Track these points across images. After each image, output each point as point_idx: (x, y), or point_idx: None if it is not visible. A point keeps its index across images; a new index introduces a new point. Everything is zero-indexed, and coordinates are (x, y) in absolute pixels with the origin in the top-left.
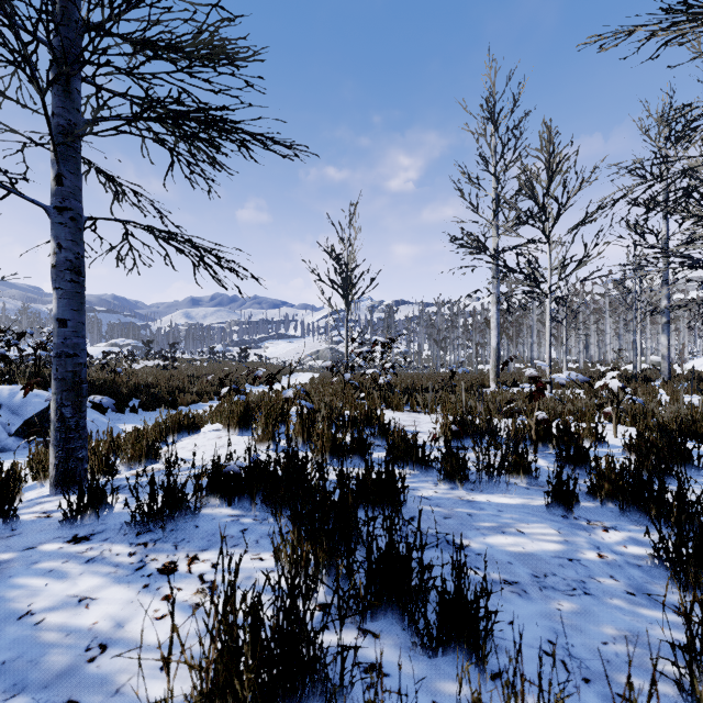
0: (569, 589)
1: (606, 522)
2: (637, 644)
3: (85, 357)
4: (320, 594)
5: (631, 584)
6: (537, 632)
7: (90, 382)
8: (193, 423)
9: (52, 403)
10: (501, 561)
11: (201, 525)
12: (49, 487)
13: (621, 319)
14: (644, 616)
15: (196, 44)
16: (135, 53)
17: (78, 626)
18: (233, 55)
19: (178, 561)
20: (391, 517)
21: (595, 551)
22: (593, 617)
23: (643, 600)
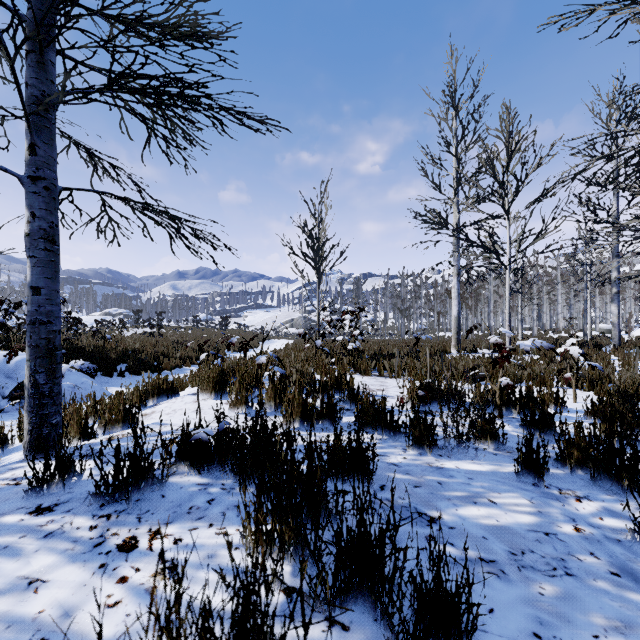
0: (549, 568)
1: (578, 491)
2: (631, 637)
3: (59, 324)
4: (286, 576)
5: (613, 563)
6: (521, 622)
7: (81, 348)
8: (172, 387)
9: (26, 370)
10: (475, 536)
11: (168, 495)
12: (24, 452)
13: (571, 290)
14: (633, 602)
15: (169, 19)
16: (98, 12)
17: (22, 616)
18: (207, 33)
19: (139, 536)
20: (362, 497)
21: (571, 524)
22: (579, 604)
23: (629, 582)
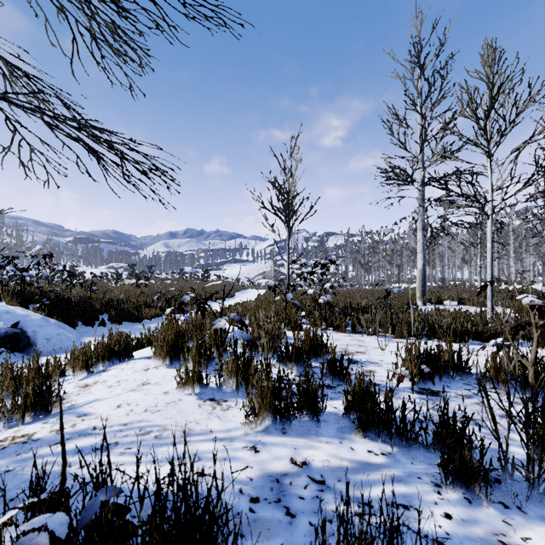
0: None
1: None
2: None
3: None
4: None
5: None
6: None
7: (68, 299)
8: (125, 349)
9: None
10: None
11: None
12: None
13: (523, 244)
14: None
15: None
16: None
17: None
18: None
19: None
20: None
21: None
22: None
23: None
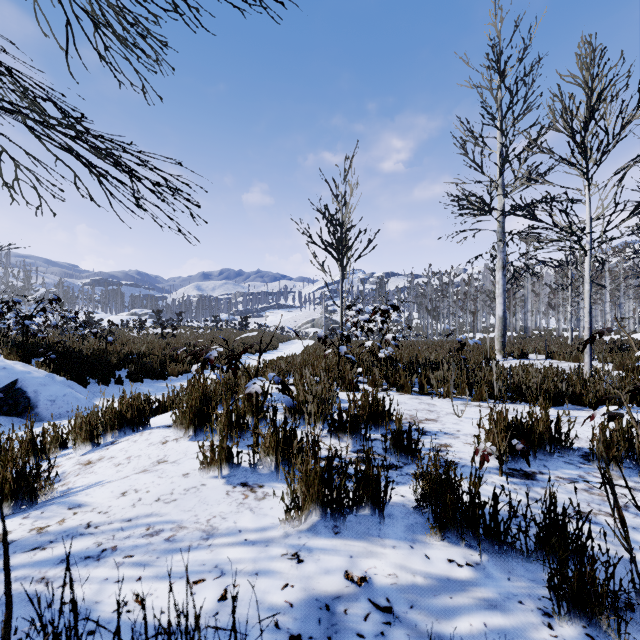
0: None
1: None
2: None
3: None
4: None
5: None
6: None
7: (79, 352)
8: (140, 416)
9: None
10: None
11: None
12: None
13: (621, 286)
14: None
15: None
16: None
17: None
18: None
19: None
20: None
21: None
22: None
23: None
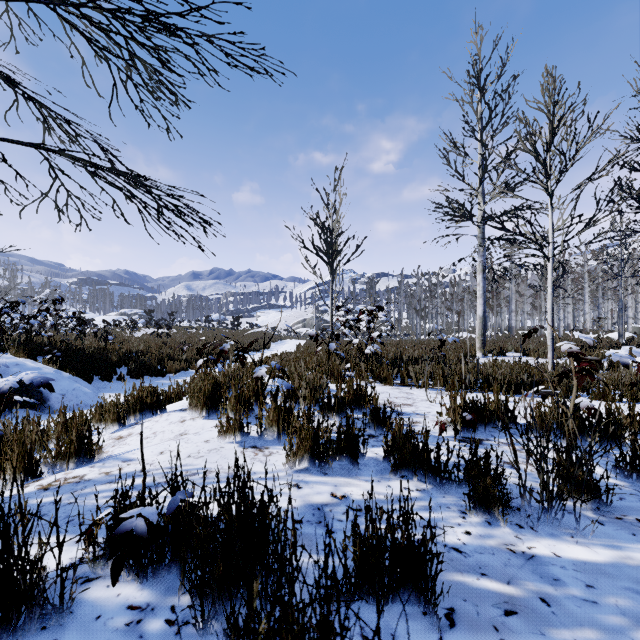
0: None
1: None
2: None
3: None
4: None
5: None
6: None
7: (81, 350)
8: (158, 401)
9: None
10: None
11: None
12: None
13: (599, 288)
14: None
15: None
16: None
17: None
18: None
19: None
20: None
21: None
22: None
23: None
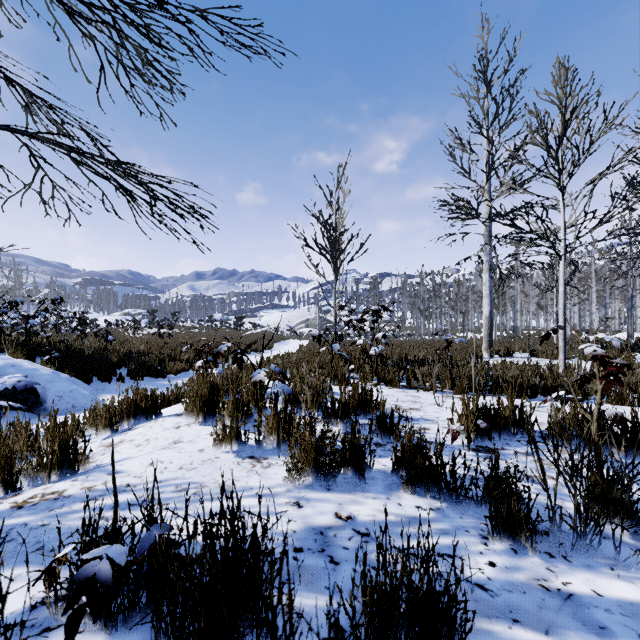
0: None
1: None
2: None
3: None
4: None
5: None
6: None
7: (80, 351)
8: (153, 405)
9: None
10: None
11: None
12: None
13: (607, 287)
14: None
15: None
16: None
17: None
18: None
19: None
20: None
21: None
22: None
23: None
